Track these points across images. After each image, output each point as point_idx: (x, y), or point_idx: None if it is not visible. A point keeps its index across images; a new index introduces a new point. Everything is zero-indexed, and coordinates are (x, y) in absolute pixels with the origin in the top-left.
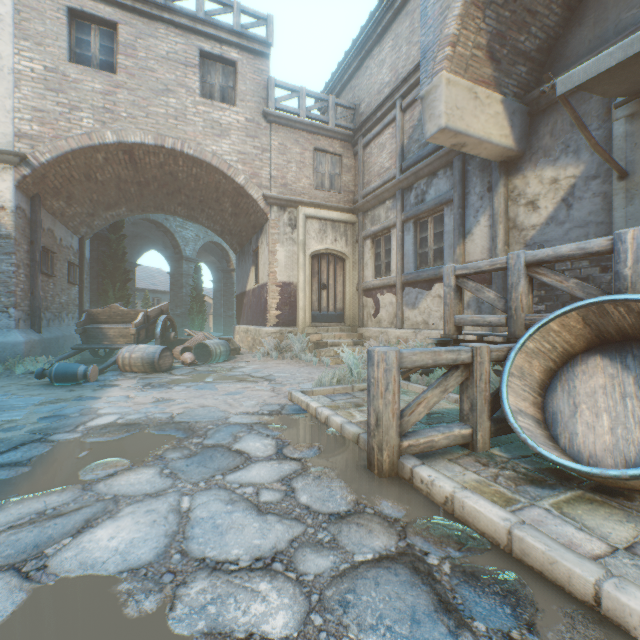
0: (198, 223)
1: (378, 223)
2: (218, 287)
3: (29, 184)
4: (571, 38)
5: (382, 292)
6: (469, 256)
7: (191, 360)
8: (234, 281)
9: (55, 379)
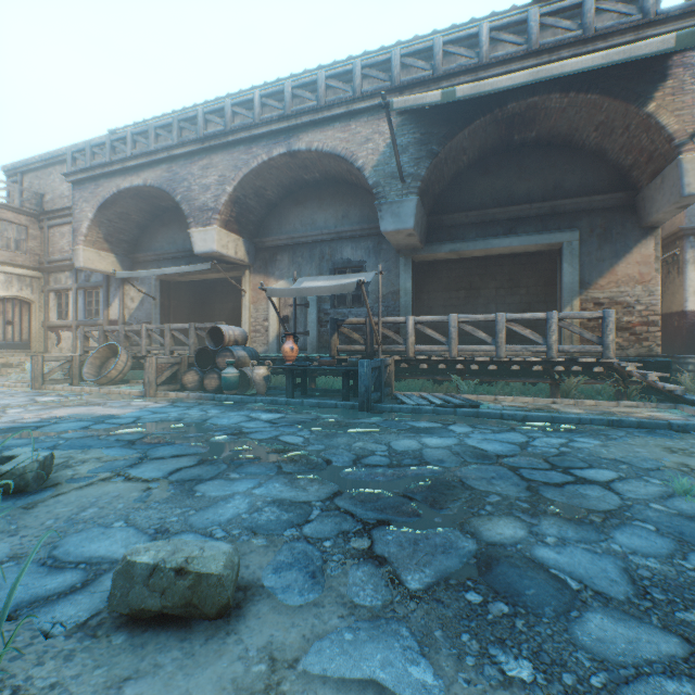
0: None
1: (61, 284)
2: None
3: None
4: (145, 240)
5: (64, 330)
6: (112, 316)
7: None
8: None
9: None
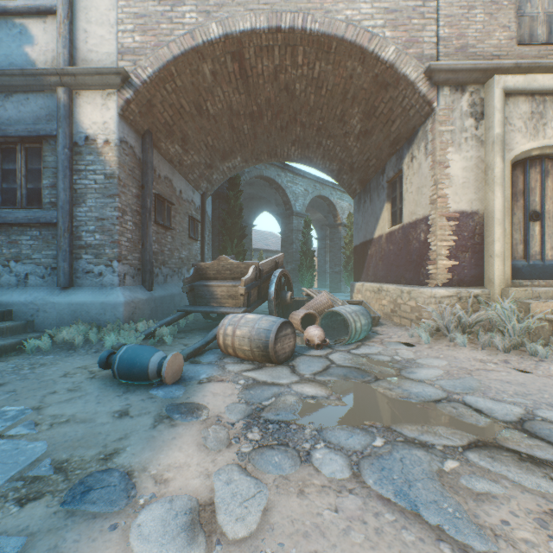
0: (311, 167)
1: None
2: (322, 244)
3: (135, 114)
4: None
5: None
6: None
7: (319, 339)
8: (340, 236)
9: (118, 374)
